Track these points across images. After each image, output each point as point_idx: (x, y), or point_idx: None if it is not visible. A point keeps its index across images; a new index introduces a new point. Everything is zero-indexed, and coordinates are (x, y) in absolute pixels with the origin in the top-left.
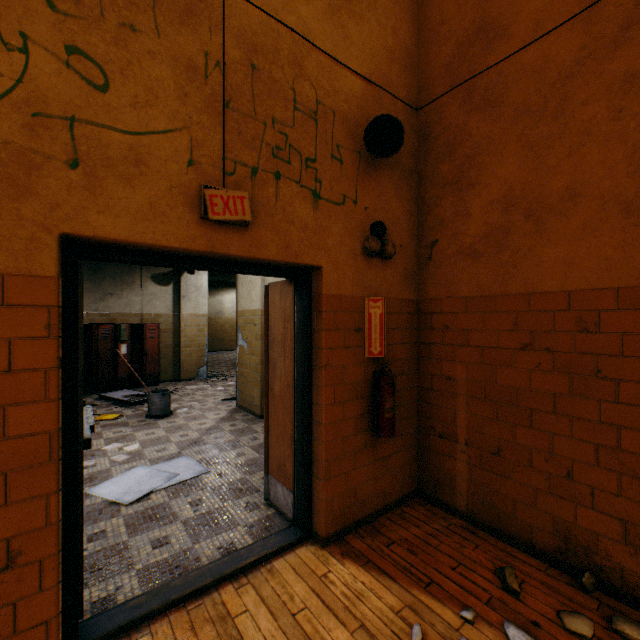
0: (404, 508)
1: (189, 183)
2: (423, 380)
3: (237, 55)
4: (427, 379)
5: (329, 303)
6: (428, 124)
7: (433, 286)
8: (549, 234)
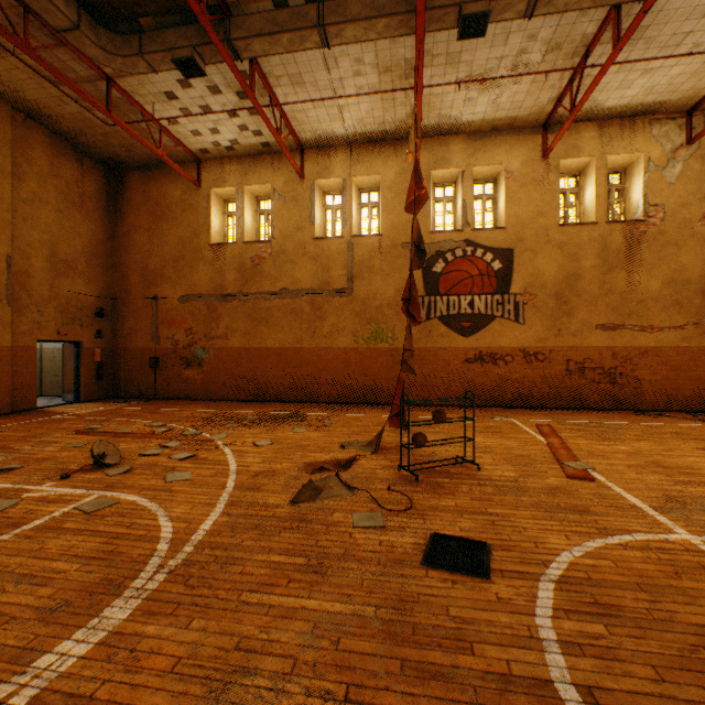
0: (108, 399)
1: (57, 328)
2: (114, 368)
3: (66, 302)
4: (115, 368)
5: (86, 349)
6: (116, 304)
7: (117, 345)
8: (138, 337)
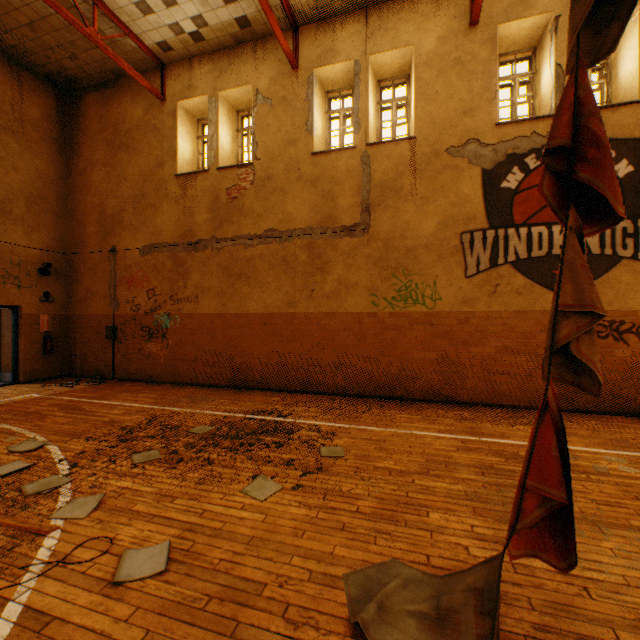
0: (60, 378)
1: None
2: (70, 339)
3: None
4: (71, 339)
5: (26, 316)
6: (71, 260)
7: (72, 310)
8: (95, 300)
